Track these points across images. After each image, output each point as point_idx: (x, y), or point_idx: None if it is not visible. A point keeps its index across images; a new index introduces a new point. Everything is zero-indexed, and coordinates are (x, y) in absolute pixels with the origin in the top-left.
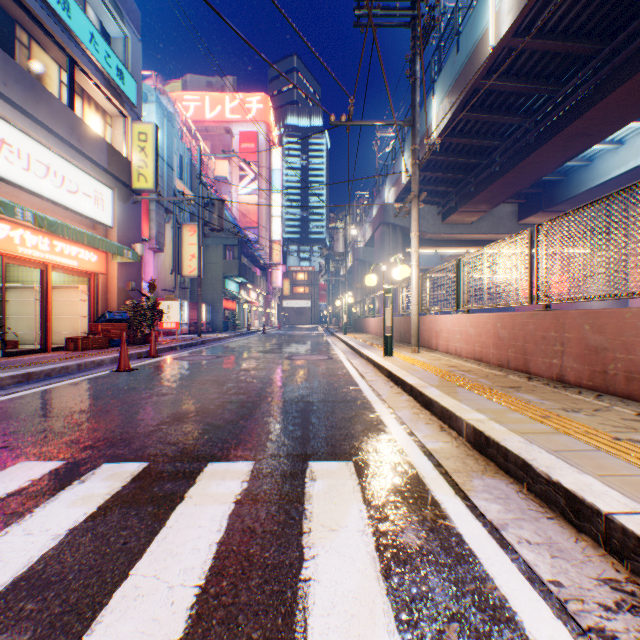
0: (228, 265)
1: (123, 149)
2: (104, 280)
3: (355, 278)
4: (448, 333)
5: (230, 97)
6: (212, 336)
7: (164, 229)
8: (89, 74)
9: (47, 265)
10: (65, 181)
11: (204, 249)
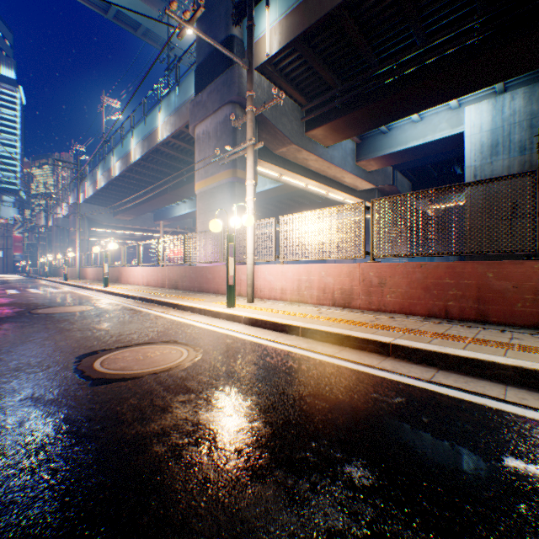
0: None
1: None
2: None
3: (56, 239)
4: (90, 273)
5: None
6: None
7: None
8: None
9: None
10: None
11: None
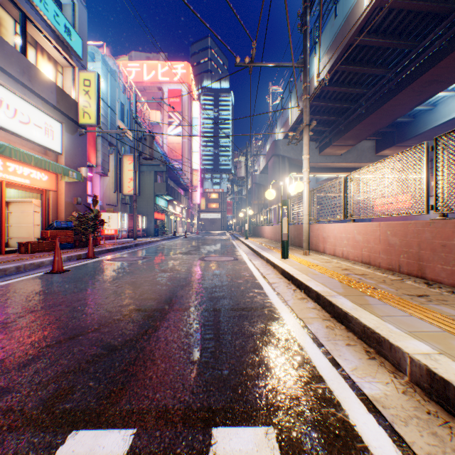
0: (158, 186)
1: (71, 92)
2: (54, 196)
3: (253, 197)
4: (335, 239)
5: (161, 64)
6: (145, 240)
7: (108, 158)
8: (40, 28)
9: (1, 182)
10: (17, 113)
11: (139, 174)
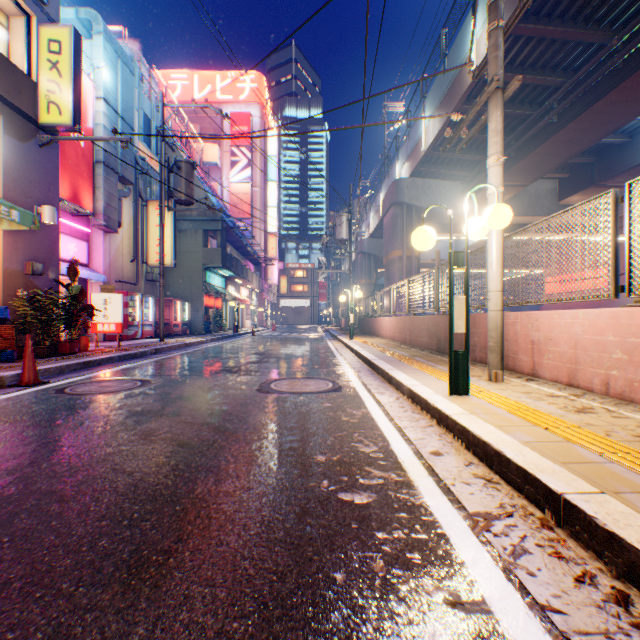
0: (209, 254)
1: (24, 64)
2: None
3: (359, 273)
4: (577, 346)
5: (221, 76)
6: (179, 341)
7: (117, 202)
8: None
9: None
10: None
11: (175, 232)
